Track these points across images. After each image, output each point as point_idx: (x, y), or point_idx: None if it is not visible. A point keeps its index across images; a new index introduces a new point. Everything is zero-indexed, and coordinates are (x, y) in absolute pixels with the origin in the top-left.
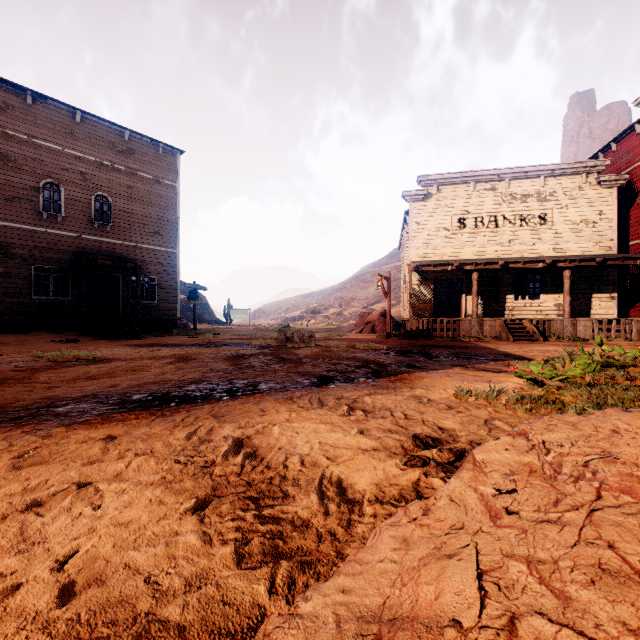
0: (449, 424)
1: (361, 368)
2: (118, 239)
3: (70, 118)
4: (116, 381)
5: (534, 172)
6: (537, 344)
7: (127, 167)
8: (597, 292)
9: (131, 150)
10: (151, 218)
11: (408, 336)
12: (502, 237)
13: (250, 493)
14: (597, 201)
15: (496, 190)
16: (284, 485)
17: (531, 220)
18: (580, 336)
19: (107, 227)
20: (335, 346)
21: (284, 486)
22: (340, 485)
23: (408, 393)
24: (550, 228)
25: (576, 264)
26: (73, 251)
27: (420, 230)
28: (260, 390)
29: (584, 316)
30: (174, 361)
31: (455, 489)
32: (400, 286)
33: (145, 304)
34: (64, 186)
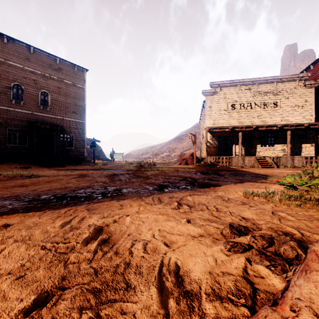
0: (248, 215)
1: (182, 180)
2: (53, 115)
3: (27, 51)
4: (37, 187)
5: (271, 80)
6: (275, 169)
7: (58, 77)
8: (304, 142)
9: (60, 68)
10: (71, 104)
11: (205, 165)
12: (254, 114)
13: (94, 284)
14: (304, 95)
15: (251, 89)
16: (127, 273)
17: (269, 105)
18: (296, 165)
19: (47, 108)
20: (167, 170)
21: (127, 274)
22: (177, 273)
23: (214, 194)
24: (279, 109)
25: (294, 127)
26: (29, 121)
27: (211, 110)
28: (122, 192)
29: (297, 155)
30: (76, 177)
31: (312, 297)
32: (199, 141)
33: (67, 149)
34: (24, 86)
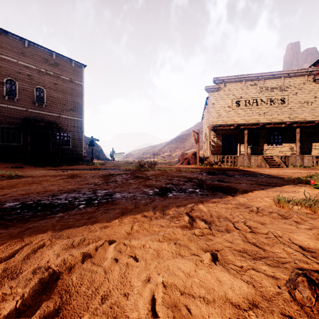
0: (306, 241)
1: (188, 182)
2: (49, 112)
3: (21, 44)
4: (10, 191)
5: (278, 75)
6: (285, 169)
7: (54, 73)
8: (313, 141)
9: (56, 64)
10: (68, 101)
11: (209, 165)
12: (260, 111)
13: None
14: (313, 90)
15: (257, 85)
16: None
17: (276, 101)
18: (305, 165)
19: (43, 105)
20: (169, 170)
21: None
22: None
23: (234, 201)
24: (287, 106)
25: (303, 125)
26: (23, 118)
27: (215, 107)
28: (114, 198)
29: (306, 154)
30: (66, 177)
31: None
32: (201, 141)
33: (64, 148)
34: (18, 82)
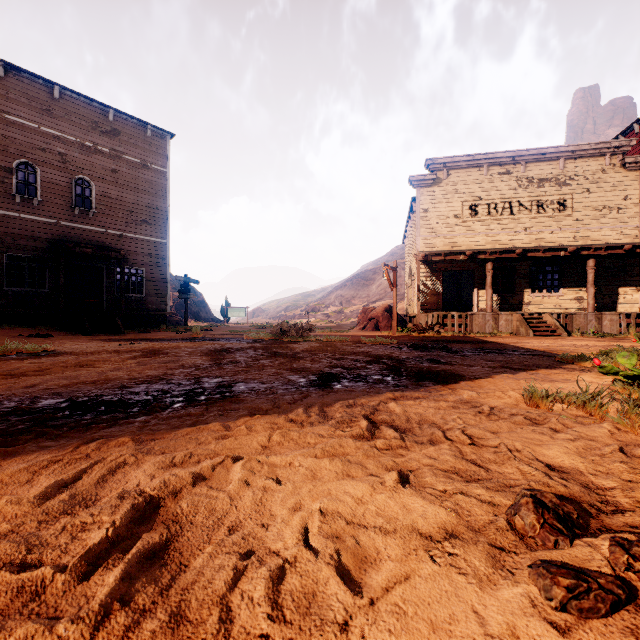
0: (560, 457)
1: (373, 364)
2: (101, 227)
3: (47, 93)
4: (40, 380)
5: (553, 154)
6: (564, 339)
7: (111, 149)
8: (622, 284)
9: (116, 131)
10: (138, 205)
11: (417, 331)
12: (517, 225)
13: None
14: (622, 185)
15: (511, 174)
16: None
17: (549, 206)
18: (606, 331)
19: (89, 213)
20: (337, 341)
21: None
22: None
23: (452, 397)
24: (570, 215)
25: (602, 252)
26: (51, 239)
27: (428, 218)
28: (234, 392)
29: (607, 310)
30: (139, 355)
31: None
32: (402, 283)
33: (132, 298)
34: (40, 167)
